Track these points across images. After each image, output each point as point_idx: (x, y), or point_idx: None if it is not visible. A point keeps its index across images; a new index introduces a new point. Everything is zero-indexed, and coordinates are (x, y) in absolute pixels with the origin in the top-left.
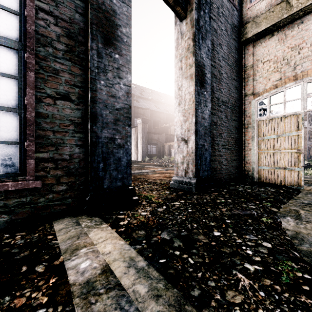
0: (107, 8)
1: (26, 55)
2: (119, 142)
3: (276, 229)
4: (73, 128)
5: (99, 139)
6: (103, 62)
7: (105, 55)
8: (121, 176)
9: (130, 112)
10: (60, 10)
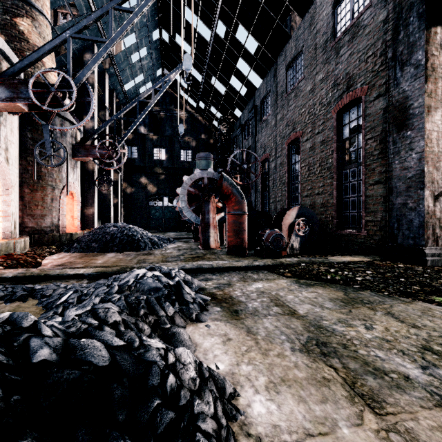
0: (400, 102)
1: (362, 168)
2: (411, 205)
3: (404, 294)
4: (382, 200)
5: (394, 205)
6: (397, 146)
7: (398, 140)
8: (413, 235)
9: (422, 176)
10: (375, 131)
